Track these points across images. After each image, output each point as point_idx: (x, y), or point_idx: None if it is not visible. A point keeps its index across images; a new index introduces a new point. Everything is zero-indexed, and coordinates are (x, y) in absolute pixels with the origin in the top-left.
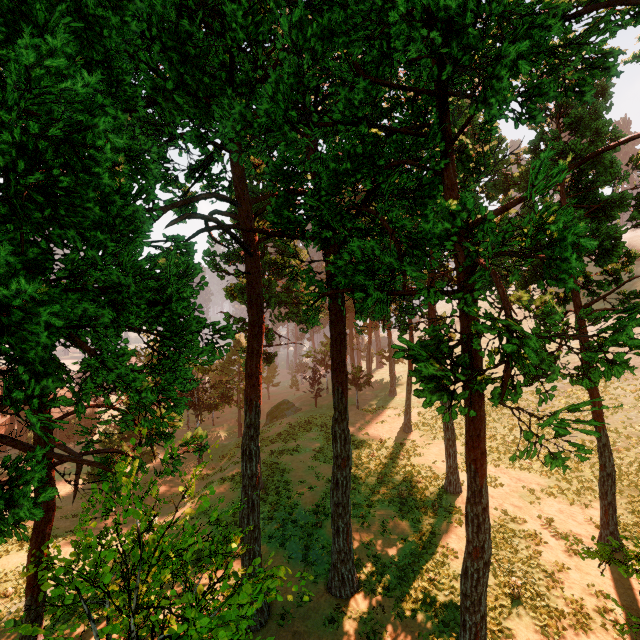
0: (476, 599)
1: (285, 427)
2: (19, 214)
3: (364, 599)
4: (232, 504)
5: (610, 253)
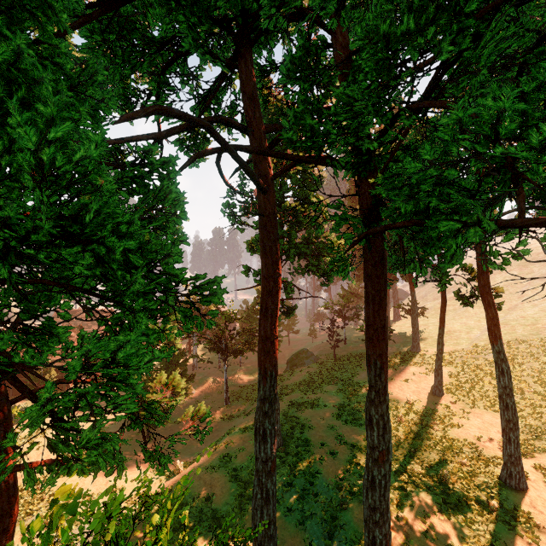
0: None
1: (304, 376)
2: None
3: None
4: (251, 459)
5: None
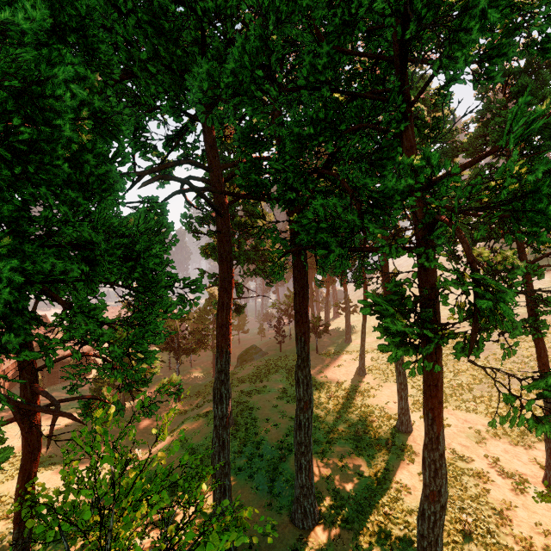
0: (433, 540)
1: (253, 369)
2: None
3: (325, 531)
4: (206, 438)
5: None
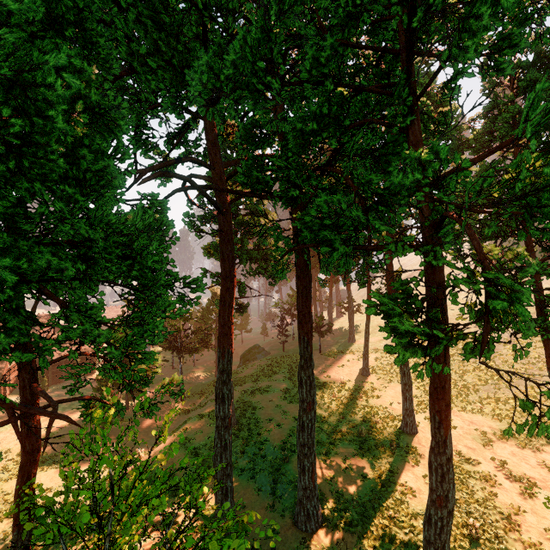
0: (440, 546)
1: (256, 369)
2: None
3: (328, 534)
4: (209, 438)
5: None
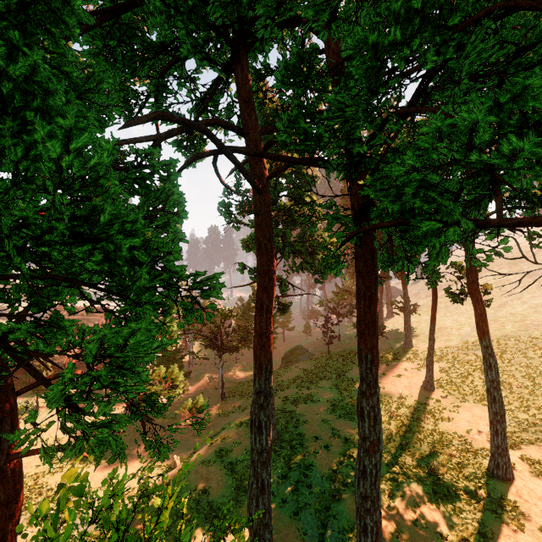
0: None
1: (299, 372)
2: None
3: None
4: (247, 453)
5: None
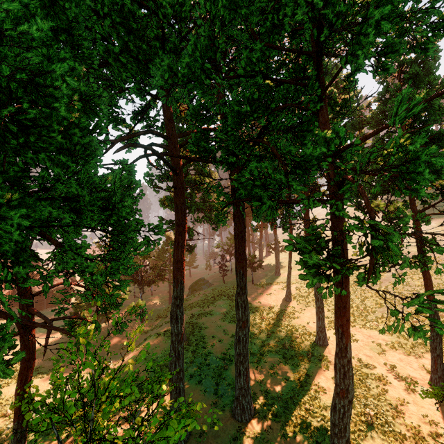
0: (342, 427)
1: (202, 297)
2: (1, 141)
3: (258, 423)
4: (164, 352)
5: (439, 172)
